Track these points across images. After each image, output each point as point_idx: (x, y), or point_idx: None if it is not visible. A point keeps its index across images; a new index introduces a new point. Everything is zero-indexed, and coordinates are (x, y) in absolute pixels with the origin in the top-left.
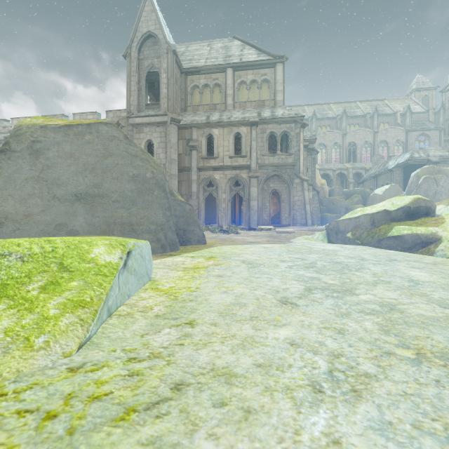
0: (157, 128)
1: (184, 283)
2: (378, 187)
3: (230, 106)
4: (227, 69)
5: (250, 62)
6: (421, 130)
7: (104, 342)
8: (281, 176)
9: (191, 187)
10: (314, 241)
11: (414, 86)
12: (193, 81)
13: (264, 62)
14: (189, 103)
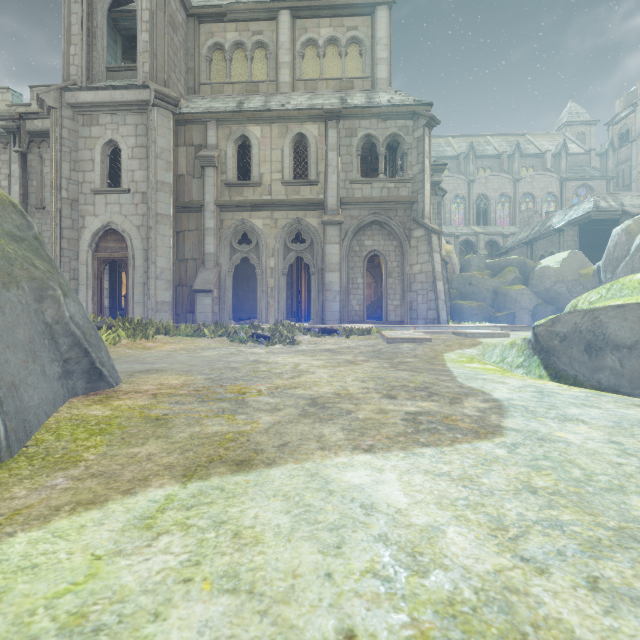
0: (128, 115)
1: None
2: (534, 260)
3: (286, 87)
4: (280, 13)
5: (326, 1)
6: (581, 180)
7: None
8: (387, 224)
9: (204, 244)
10: (537, 380)
11: (566, 119)
12: (213, 35)
13: (352, 2)
14: (205, 78)
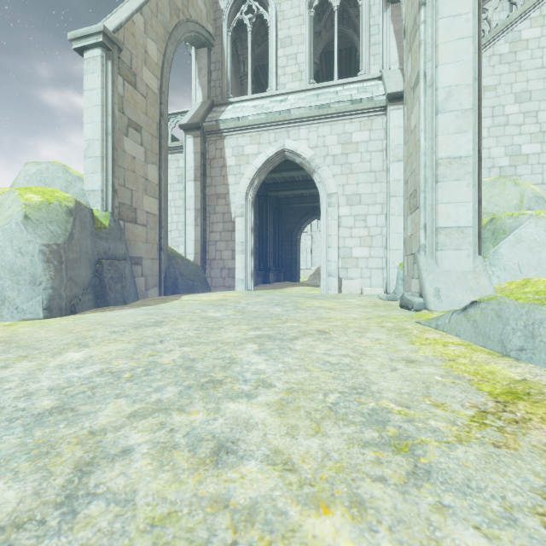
0: None
1: (442, 350)
2: None
3: None
4: None
5: None
6: None
7: (412, 324)
8: None
9: None
10: None
11: None
12: None
13: None
14: None
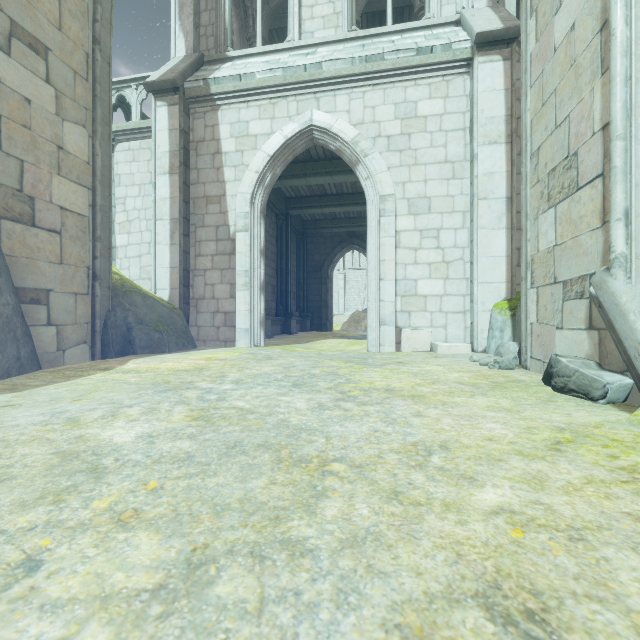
0: None
1: None
2: None
3: None
4: None
5: None
6: None
7: None
8: None
9: None
10: None
11: None
12: None
13: None
14: None
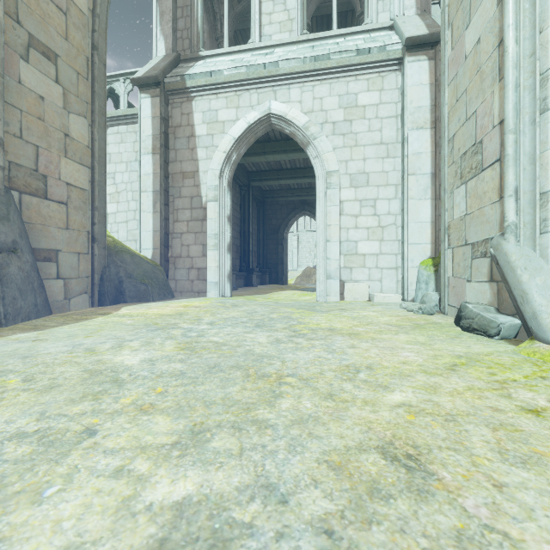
0: None
1: None
2: None
3: None
4: None
5: None
6: None
7: None
8: None
9: None
10: None
11: None
12: None
13: None
14: None
